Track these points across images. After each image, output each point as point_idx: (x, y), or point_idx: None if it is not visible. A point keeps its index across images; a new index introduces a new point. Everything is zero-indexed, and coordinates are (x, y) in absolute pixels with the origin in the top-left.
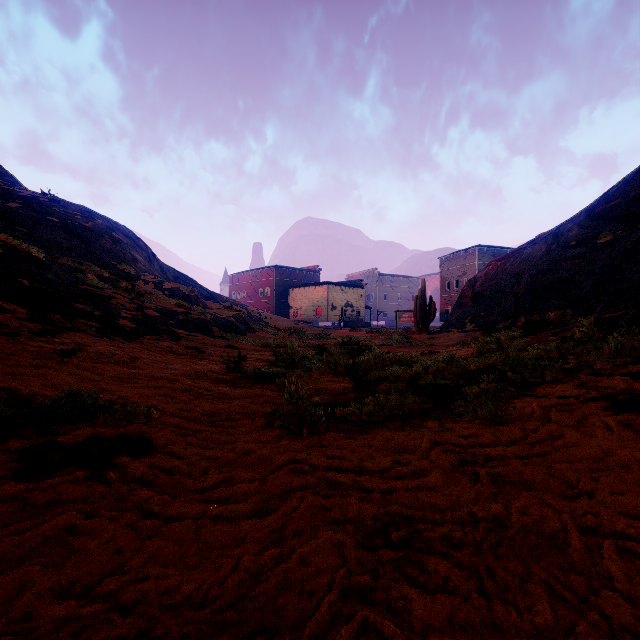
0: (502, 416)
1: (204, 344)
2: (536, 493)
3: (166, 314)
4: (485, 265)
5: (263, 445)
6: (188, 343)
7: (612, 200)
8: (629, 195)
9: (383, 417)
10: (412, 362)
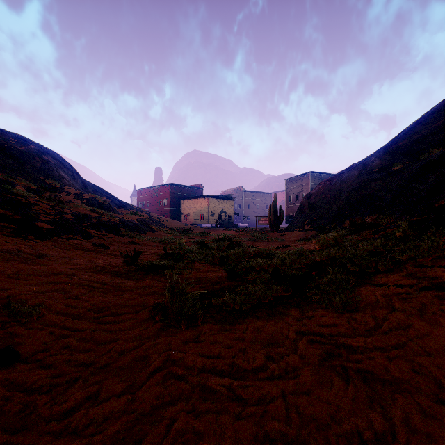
0: (353, 304)
1: (111, 241)
2: (410, 396)
3: (82, 218)
4: (315, 185)
5: (141, 343)
6: (98, 240)
7: (400, 141)
8: (411, 138)
9: (252, 305)
10: (271, 254)
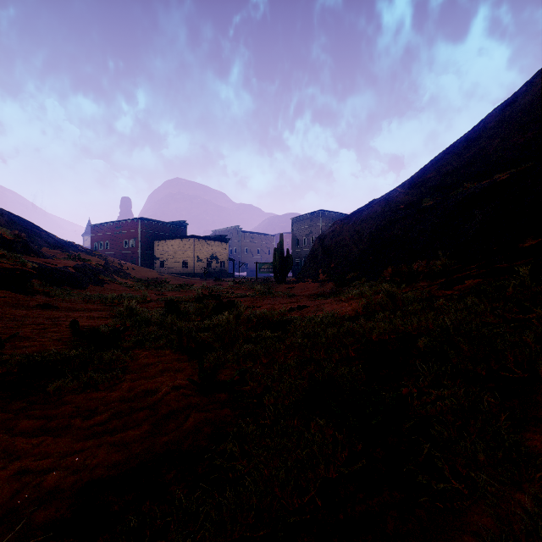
0: None
1: None
2: None
3: None
4: (327, 226)
5: None
6: None
7: (428, 174)
8: (440, 170)
9: None
10: (284, 323)
